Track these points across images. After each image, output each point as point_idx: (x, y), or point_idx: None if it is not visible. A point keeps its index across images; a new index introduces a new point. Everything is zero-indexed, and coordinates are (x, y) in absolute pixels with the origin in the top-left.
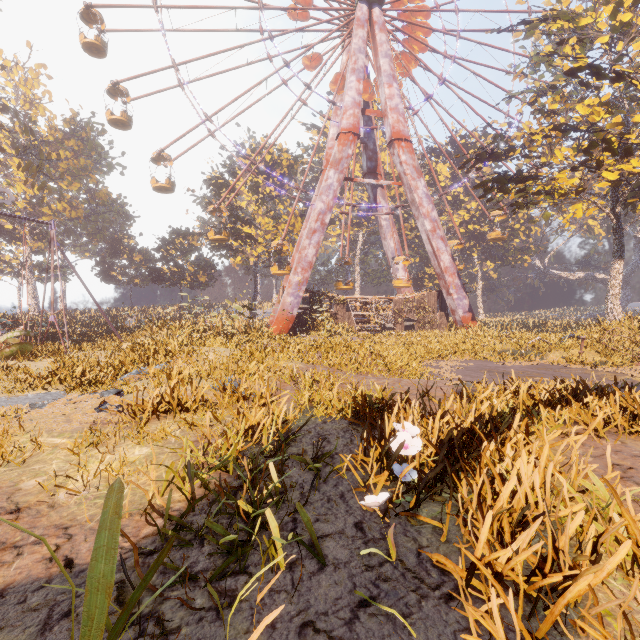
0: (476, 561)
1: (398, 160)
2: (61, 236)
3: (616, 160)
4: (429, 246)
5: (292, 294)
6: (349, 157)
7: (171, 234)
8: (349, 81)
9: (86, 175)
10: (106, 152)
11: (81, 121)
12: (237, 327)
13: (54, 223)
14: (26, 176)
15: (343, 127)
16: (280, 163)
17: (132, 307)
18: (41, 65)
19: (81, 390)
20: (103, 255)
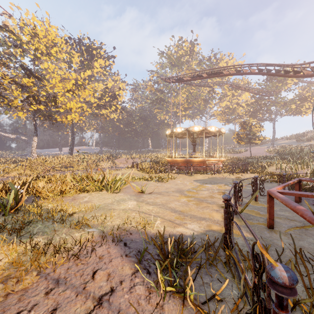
0: (42, 190)
1: None
2: None
3: (36, 103)
4: None
5: None
6: None
7: None
8: None
9: None
10: None
11: None
12: None
13: None
14: None
15: None
16: None
17: None
18: None
19: None
20: None
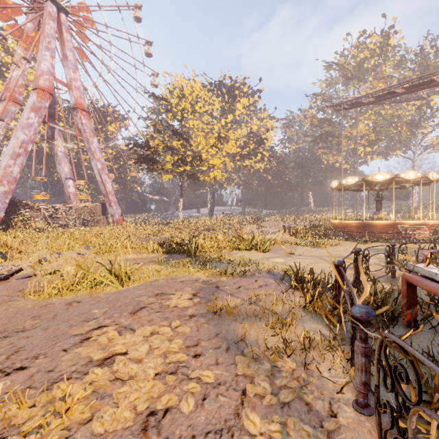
0: (204, 245)
1: (80, 121)
2: None
3: (183, 164)
4: (99, 177)
5: None
6: (46, 108)
7: None
8: (44, 54)
9: None
10: None
11: None
12: None
13: None
14: None
15: (41, 85)
16: None
17: None
18: None
19: None
20: None
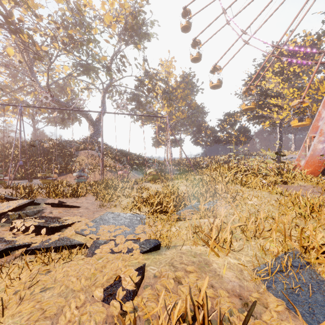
0: None
1: None
2: (179, 127)
3: None
4: None
5: (324, 141)
6: None
7: (224, 116)
8: None
9: (187, 98)
10: (195, 85)
11: (185, 74)
12: (268, 168)
13: (168, 116)
14: (165, 103)
15: None
16: (303, 45)
17: (206, 156)
18: (172, 57)
19: (155, 215)
20: (194, 133)
